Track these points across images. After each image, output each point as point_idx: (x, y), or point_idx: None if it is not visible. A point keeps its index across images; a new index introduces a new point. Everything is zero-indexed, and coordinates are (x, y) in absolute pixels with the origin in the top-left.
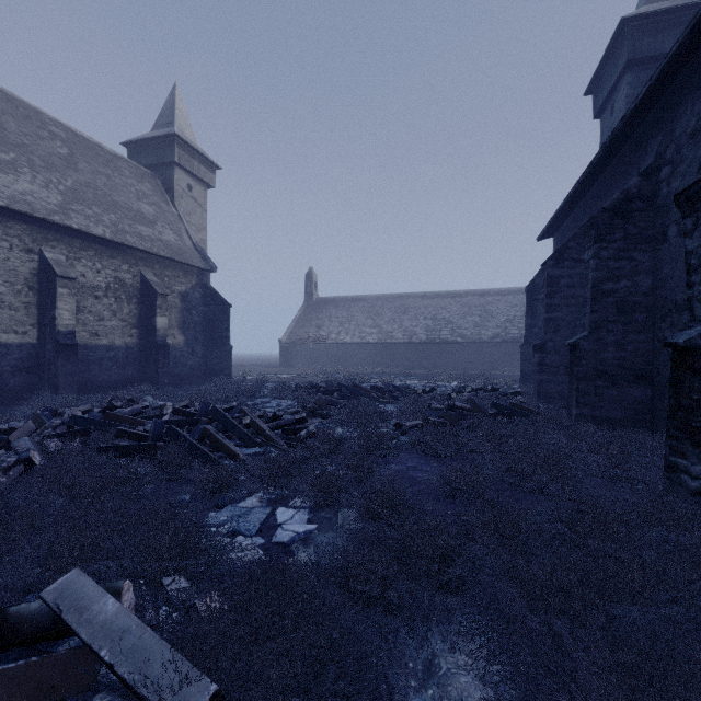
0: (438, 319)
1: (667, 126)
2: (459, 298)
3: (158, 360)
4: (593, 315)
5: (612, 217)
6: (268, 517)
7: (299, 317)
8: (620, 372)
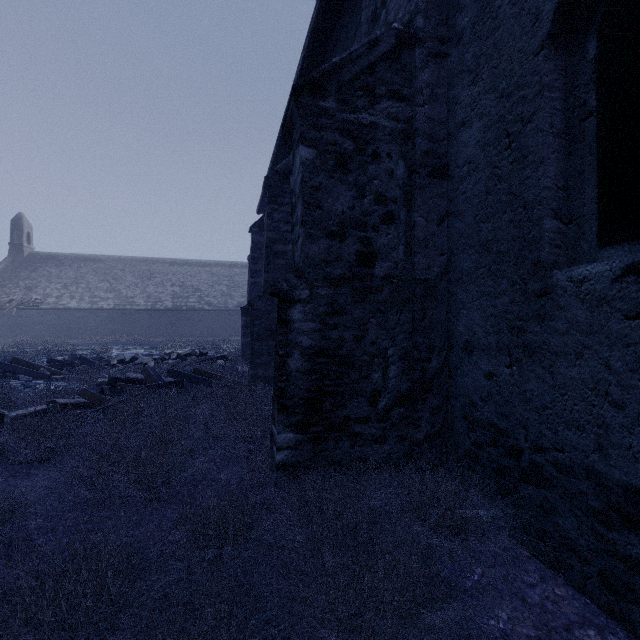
0: (187, 286)
1: None
2: (209, 268)
3: None
4: (266, 275)
5: (283, 181)
6: None
7: None
8: None
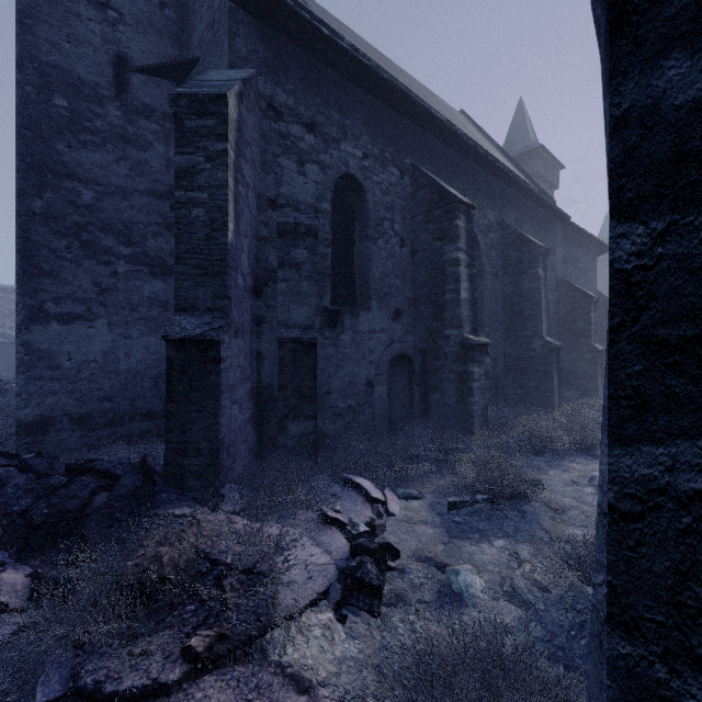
0: None
1: None
2: (5, 294)
3: None
4: None
5: None
6: None
7: None
8: None
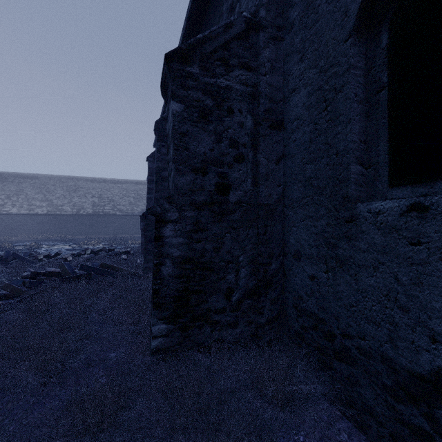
0: (103, 198)
1: None
2: (120, 184)
3: None
4: (156, 194)
5: None
6: None
7: None
8: None
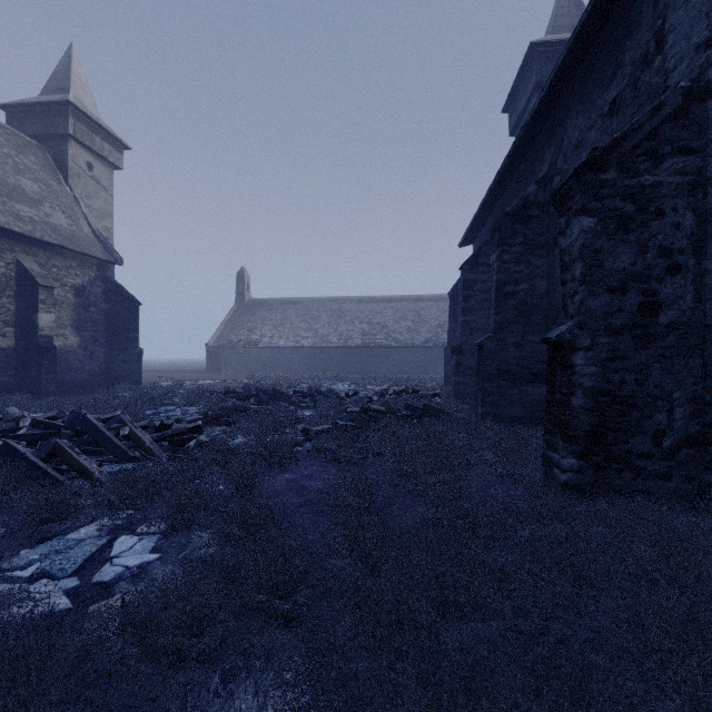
0: (374, 323)
1: (558, 138)
2: (394, 303)
3: (40, 365)
4: (496, 317)
5: (513, 222)
6: (102, 549)
7: (229, 319)
8: (520, 372)
